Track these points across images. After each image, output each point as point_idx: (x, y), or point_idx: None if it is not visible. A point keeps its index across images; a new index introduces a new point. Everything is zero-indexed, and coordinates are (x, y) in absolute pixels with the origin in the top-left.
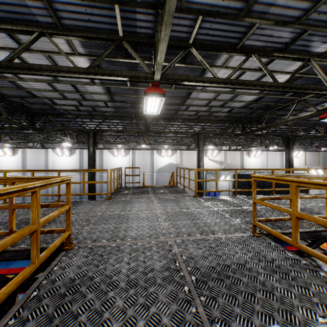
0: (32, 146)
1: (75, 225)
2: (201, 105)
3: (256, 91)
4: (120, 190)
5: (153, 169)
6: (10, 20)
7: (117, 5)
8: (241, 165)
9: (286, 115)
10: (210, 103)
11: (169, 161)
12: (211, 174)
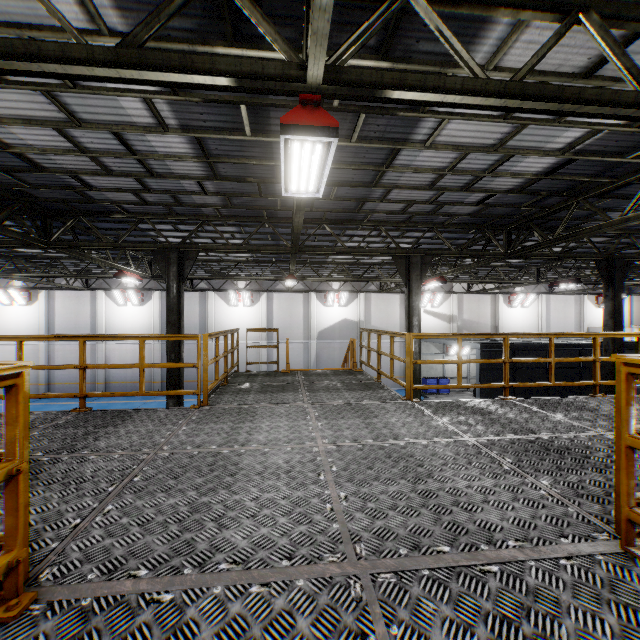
0: (64, 285)
1: (84, 496)
2: (417, 186)
3: (557, 145)
4: (233, 380)
5: (310, 332)
6: None
7: None
8: (493, 324)
9: (613, 210)
10: (441, 180)
11: (342, 315)
12: (430, 344)
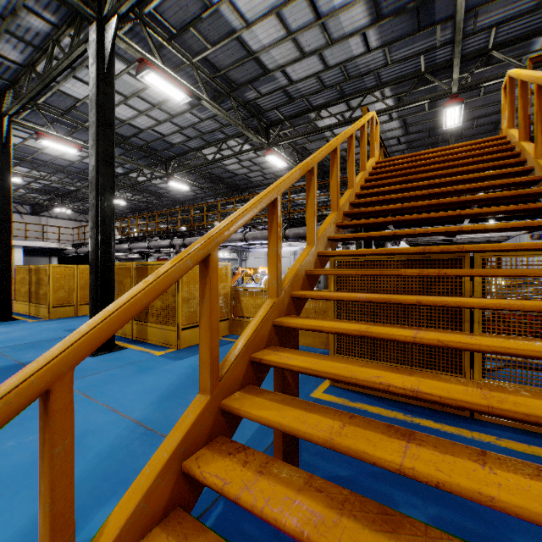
0: None
1: None
2: None
3: None
4: None
5: None
6: (351, 93)
7: (422, 55)
8: None
9: None
10: None
11: None
12: None
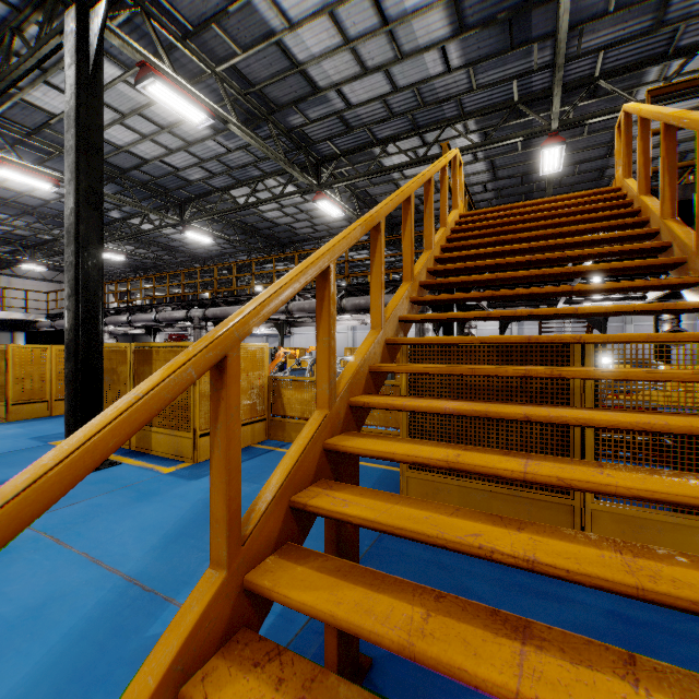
0: None
1: None
2: None
3: None
4: None
5: None
6: (426, 124)
7: (515, 80)
8: None
9: None
10: None
11: None
12: None
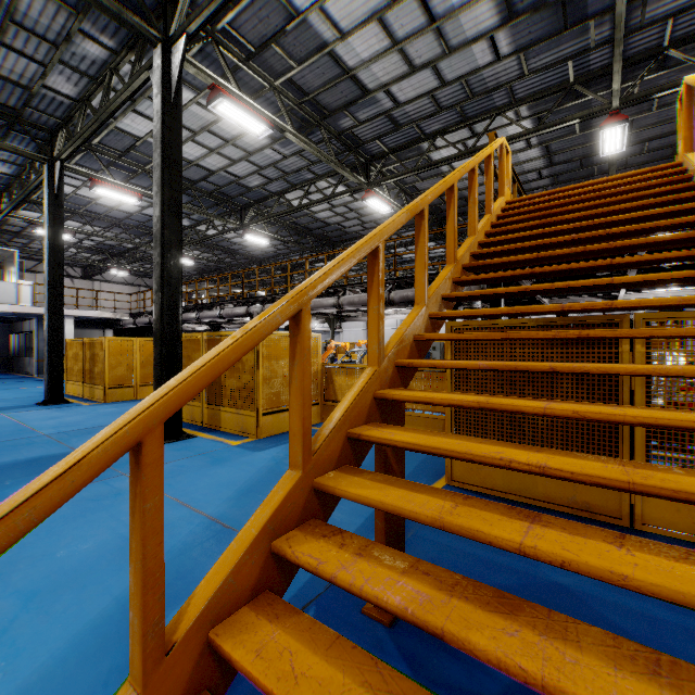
0: None
1: None
2: None
3: None
4: None
5: None
6: (475, 115)
7: (570, 61)
8: None
9: None
10: None
11: None
12: None
